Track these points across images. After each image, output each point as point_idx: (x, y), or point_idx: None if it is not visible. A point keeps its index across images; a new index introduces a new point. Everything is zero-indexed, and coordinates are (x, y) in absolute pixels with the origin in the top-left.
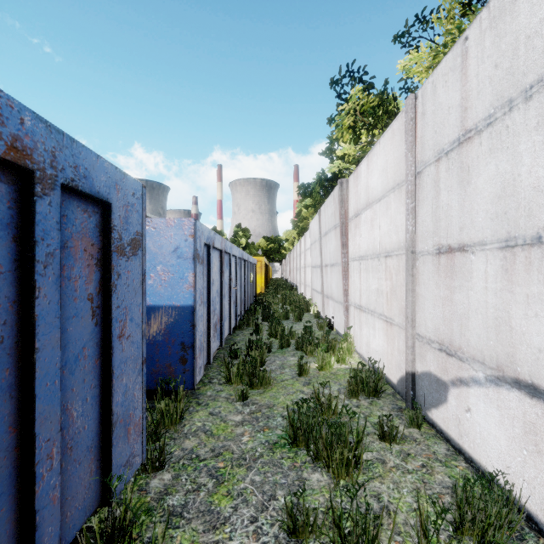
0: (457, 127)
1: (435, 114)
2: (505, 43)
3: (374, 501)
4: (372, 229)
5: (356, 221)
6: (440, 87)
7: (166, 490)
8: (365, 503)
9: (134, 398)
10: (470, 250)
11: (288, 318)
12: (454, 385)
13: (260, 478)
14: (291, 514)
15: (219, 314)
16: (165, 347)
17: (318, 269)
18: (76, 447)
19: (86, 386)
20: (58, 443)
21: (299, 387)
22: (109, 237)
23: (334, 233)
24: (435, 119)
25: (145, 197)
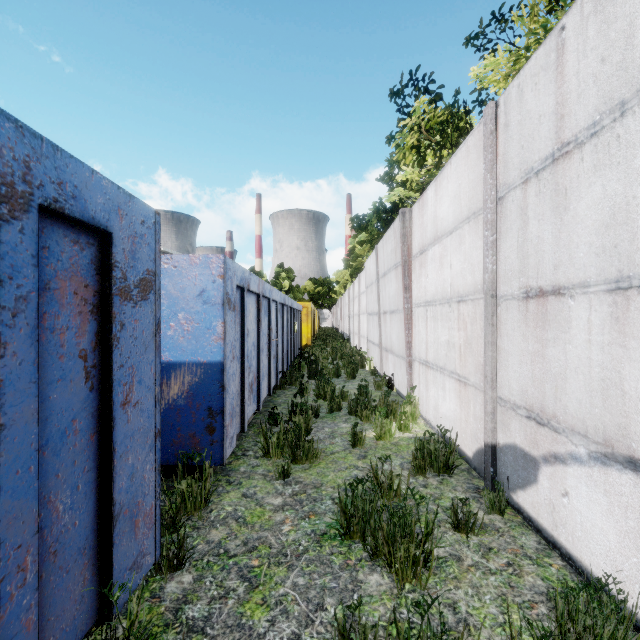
0: (551, 139)
1: (522, 125)
2: (615, 31)
3: (449, 611)
4: (442, 269)
5: (421, 259)
6: (529, 91)
7: (185, 597)
8: (437, 615)
9: (144, 481)
10: (568, 293)
11: (339, 375)
12: (546, 462)
13: (304, 581)
14: (344, 633)
15: (256, 372)
16: (188, 413)
17: (375, 316)
18: (63, 550)
19: (77, 470)
20: (34, 549)
21: (353, 461)
22: (109, 276)
23: (394, 273)
24: (522, 131)
25: (159, 227)
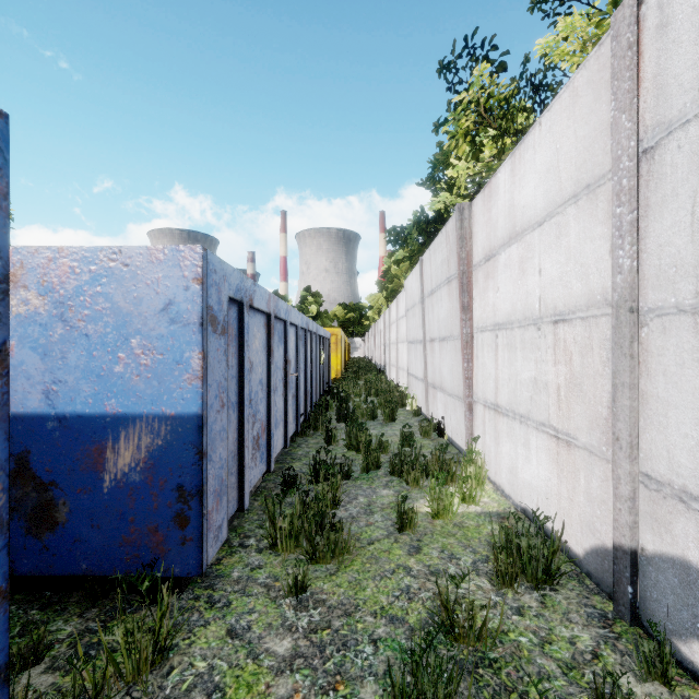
0: None
1: None
2: None
3: None
4: (523, 277)
5: (488, 267)
6: None
7: None
8: None
9: None
10: None
11: (375, 417)
12: None
13: None
14: None
15: (265, 419)
16: (146, 494)
17: (418, 345)
18: None
19: None
20: None
21: (401, 557)
22: None
23: (447, 290)
24: None
25: (4, 143)
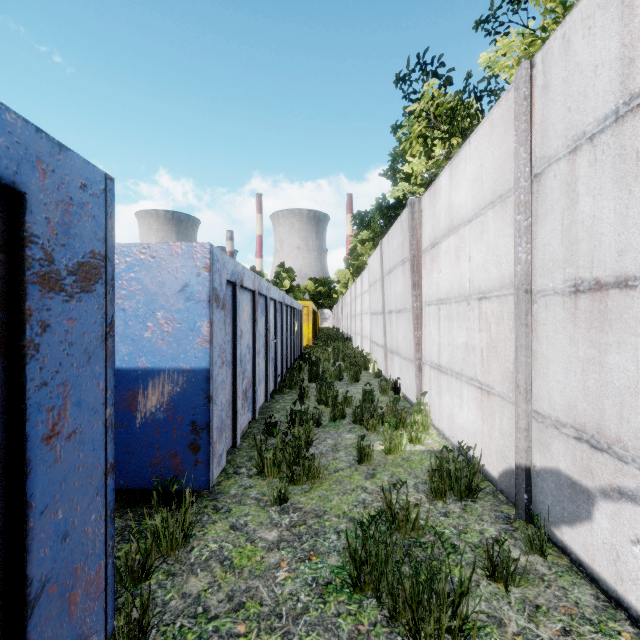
0: (613, 92)
1: (568, 82)
2: None
3: None
4: (458, 262)
5: (433, 253)
6: (578, 38)
7: None
8: None
9: (86, 537)
10: None
11: (342, 378)
12: (606, 497)
13: None
14: None
15: (251, 377)
16: (168, 428)
17: (379, 316)
18: None
19: None
20: None
21: (360, 481)
22: (19, 256)
23: (401, 270)
24: (568, 90)
25: (113, 196)
